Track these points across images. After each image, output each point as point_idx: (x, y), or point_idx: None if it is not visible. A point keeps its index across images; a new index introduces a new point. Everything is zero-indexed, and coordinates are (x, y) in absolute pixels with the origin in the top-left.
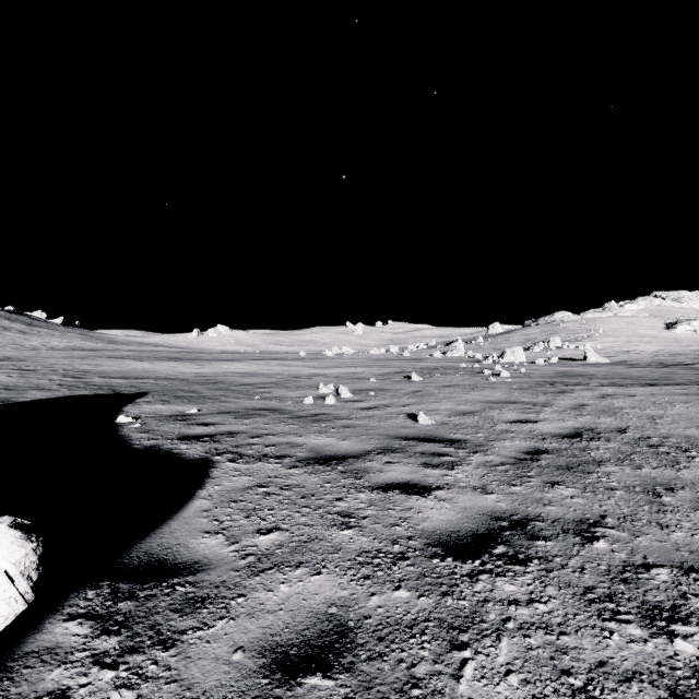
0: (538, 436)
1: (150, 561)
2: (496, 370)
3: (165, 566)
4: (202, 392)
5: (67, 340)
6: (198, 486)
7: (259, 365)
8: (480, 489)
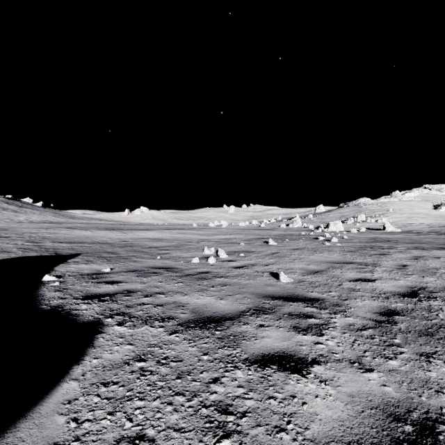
0: (382, 294)
1: None
2: (326, 237)
3: None
4: (120, 253)
5: (43, 216)
6: (76, 359)
7: (164, 233)
8: (356, 364)
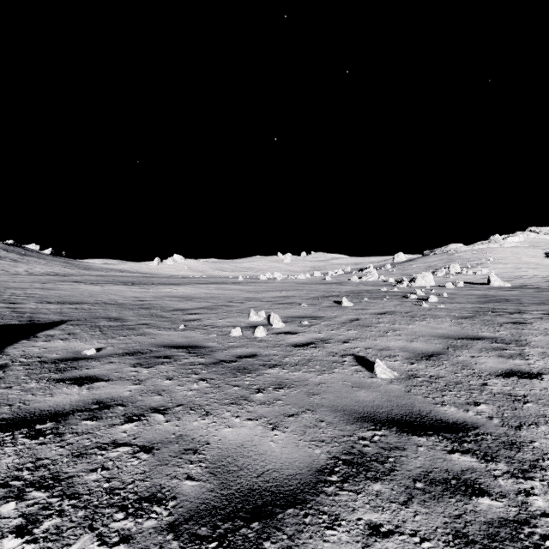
0: None
1: None
2: (418, 294)
3: None
4: (127, 320)
5: (49, 267)
6: None
7: (199, 289)
8: None
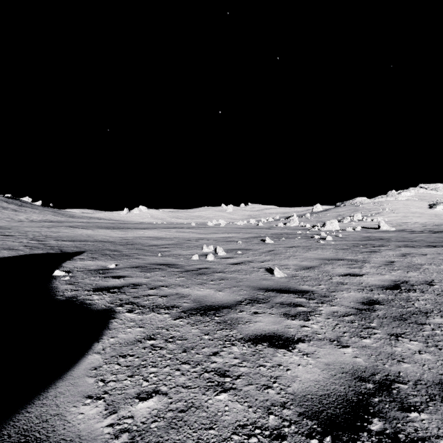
0: (367, 287)
1: (18, 442)
2: (322, 235)
3: None
4: (122, 251)
5: (43, 215)
6: (96, 338)
7: (164, 232)
8: (335, 342)
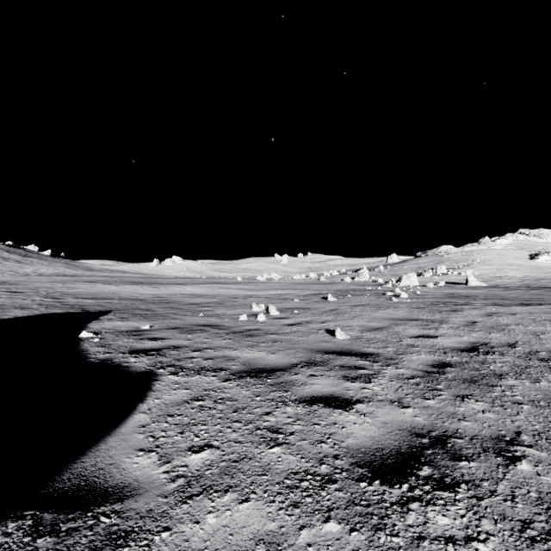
0: (440, 350)
1: (80, 485)
2: (396, 292)
3: (94, 490)
4: (156, 310)
5: (53, 268)
6: (139, 399)
7: (204, 288)
8: (396, 403)
